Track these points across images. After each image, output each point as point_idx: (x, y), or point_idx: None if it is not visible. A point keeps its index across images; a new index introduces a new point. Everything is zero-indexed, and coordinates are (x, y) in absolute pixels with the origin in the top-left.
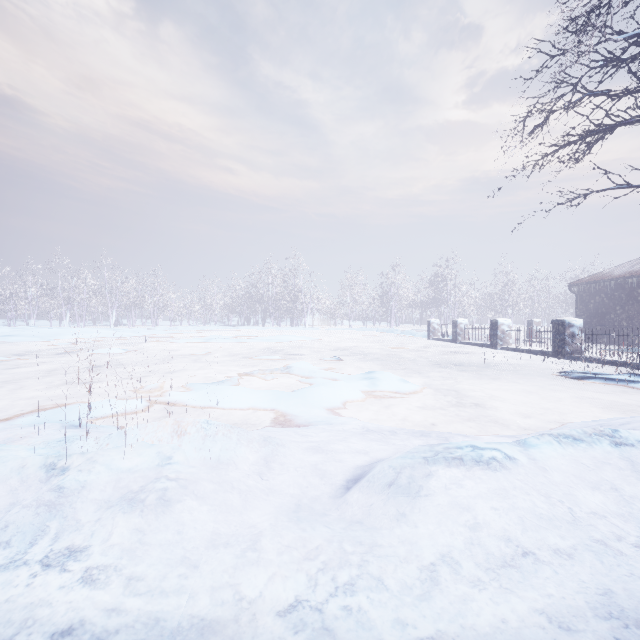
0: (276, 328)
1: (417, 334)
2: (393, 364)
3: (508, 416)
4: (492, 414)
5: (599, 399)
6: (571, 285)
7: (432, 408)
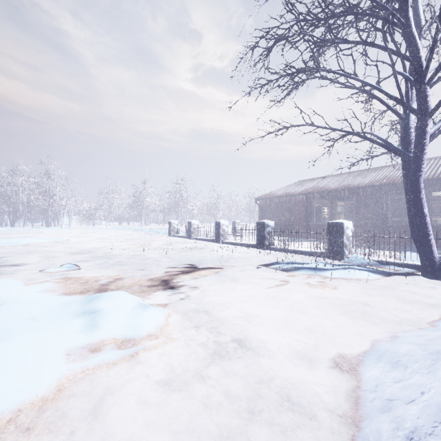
0: (25, 229)
1: (161, 232)
2: (136, 269)
3: (277, 352)
4: (258, 351)
5: (323, 295)
6: (257, 199)
7: (182, 365)
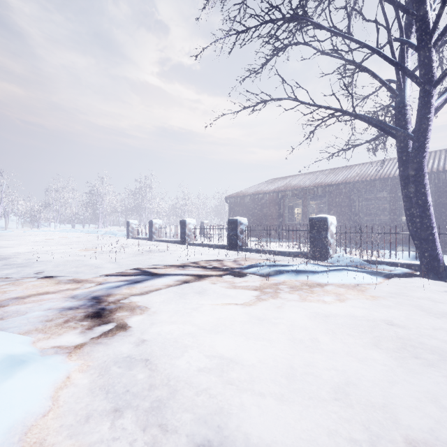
0: None
1: (118, 234)
2: (60, 280)
3: None
4: None
5: (326, 311)
6: (227, 198)
7: None
